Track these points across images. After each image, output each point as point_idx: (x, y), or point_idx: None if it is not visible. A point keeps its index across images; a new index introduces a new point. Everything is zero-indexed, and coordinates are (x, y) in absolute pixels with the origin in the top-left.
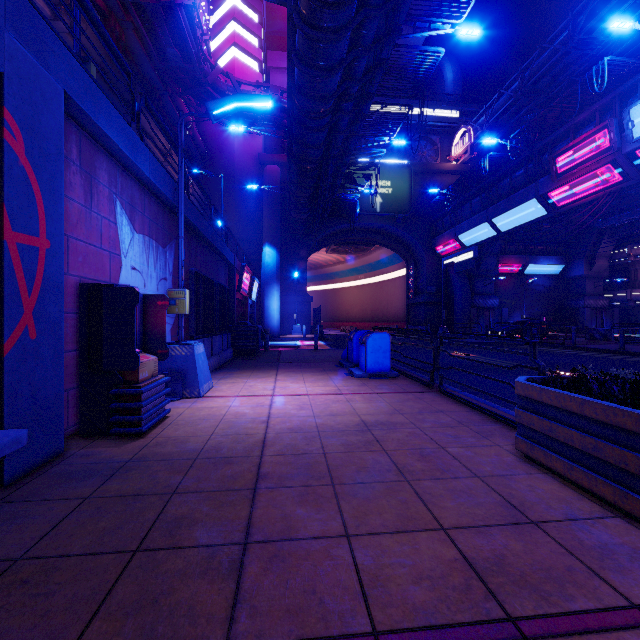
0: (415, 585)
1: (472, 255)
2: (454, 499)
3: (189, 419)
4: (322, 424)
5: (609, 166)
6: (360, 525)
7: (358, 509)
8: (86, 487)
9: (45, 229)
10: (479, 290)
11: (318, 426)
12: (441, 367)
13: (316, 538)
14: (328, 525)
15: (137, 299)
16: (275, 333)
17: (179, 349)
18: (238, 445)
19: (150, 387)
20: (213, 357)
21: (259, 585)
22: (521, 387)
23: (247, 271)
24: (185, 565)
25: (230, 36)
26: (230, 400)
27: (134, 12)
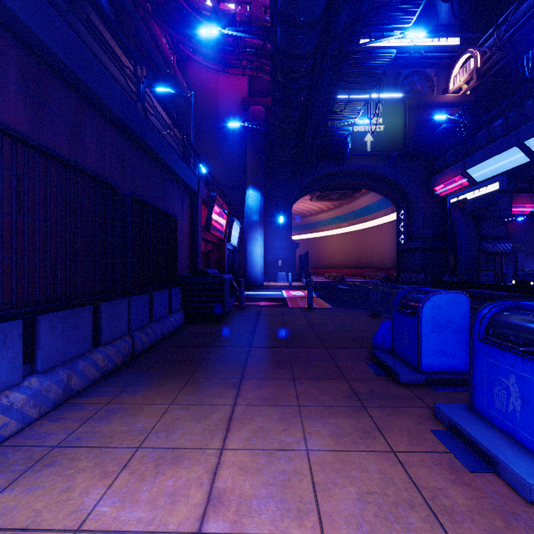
0: None
1: (498, 187)
2: None
3: None
4: None
5: None
6: None
7: None
8: None
9: None
10: (487, 233)
11: None
12: None
13: None
14: None
15: None
16: (258, 281)
17: None
18: None
19: None
20: (101, 349)
21: None
22: None
23: (221, 206)
24: None
25: None
26: None
27: None
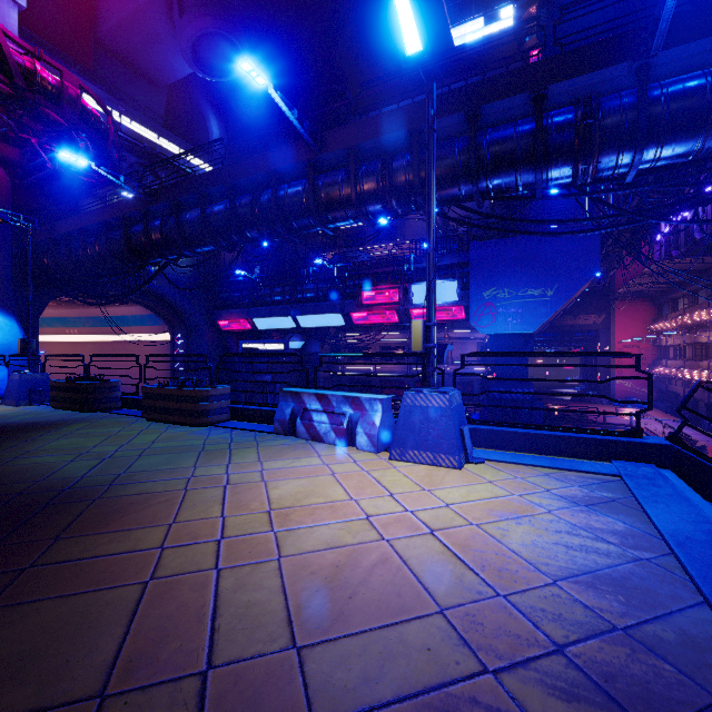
0: None
1: (284, 347)
2: None
3: None
4: None
5: (395, 312)
6: None
7: None
8: None
9: None
10: (257, 367)
11: None
12: None
13: None
14: None
15: None
16: None
17: None
18: None
19: None
20: None
21: None
22: None
23: None
24: None
25: None
26: None
27: None
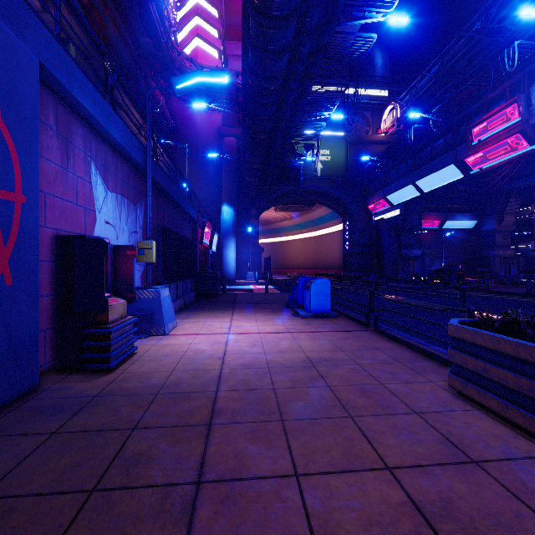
0: (365, 532)
1: (399, 212)
2: (396, 436)
3: (154, 355)
4: (272, 360)
5: (518, 135)
6: (308, 464)
7: (306, 446)
8: (54, 422)
9: (21, 185)
10: (405, 242)
11: (268, 362)
12: (376, 309)
13: (266, 478)
14: (278, 463)
15: (106, 249)
16: (232, 278)
17: (147, 293)
18: (196, 380)
19: (118, 327)
20: (178, 299)
21: (210, 531)
22: (455, 329)
23: (208, 226)
24: (138, 507)
25: (194, 28)
26: (191, 338)
27: (112, 7)
